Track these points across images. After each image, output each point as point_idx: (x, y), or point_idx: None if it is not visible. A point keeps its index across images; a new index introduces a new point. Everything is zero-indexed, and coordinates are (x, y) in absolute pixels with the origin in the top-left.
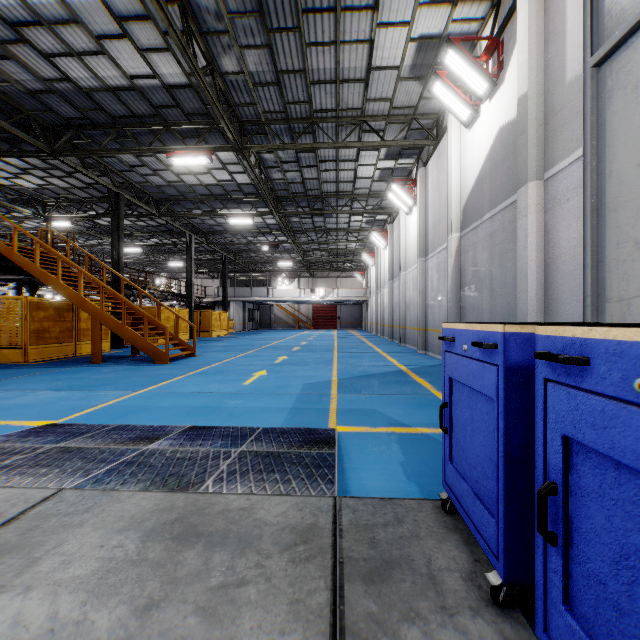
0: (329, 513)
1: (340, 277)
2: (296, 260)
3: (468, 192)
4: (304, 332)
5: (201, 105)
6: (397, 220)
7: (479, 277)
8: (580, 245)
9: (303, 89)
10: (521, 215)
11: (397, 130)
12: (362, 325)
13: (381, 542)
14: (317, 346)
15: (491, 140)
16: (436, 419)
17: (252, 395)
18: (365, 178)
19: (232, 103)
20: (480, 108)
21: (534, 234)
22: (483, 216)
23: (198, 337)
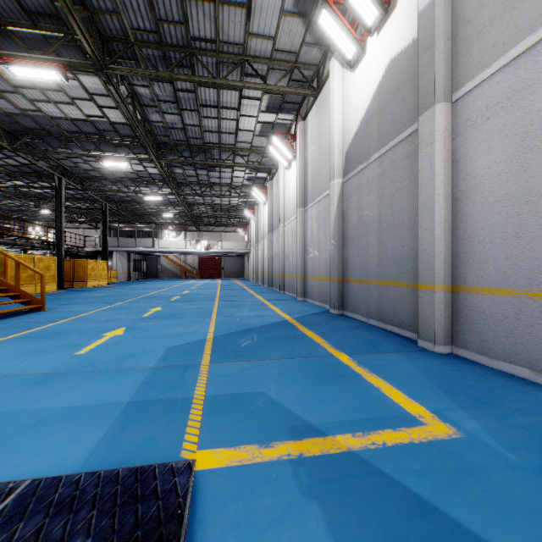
0: None
1: (224, 232)
2: (182, 214)
3: (352, 136)
4: (189, 281)
5: (47, 2)
6: (276, 176)
7: (365, 221)
8: (508, 170)
9: (177, 4)
10: (424, 144)
11: (279, 79)
12: (244, 275)
13: None
14: (199, 295)
15: (380, 75)
16: (356, 407)
17: (75, 376)
18: (247, 131)
19: (89, 7)
20: (366, 46)
21: (442, 164)
22: (370, 157)
23: (71, 287)
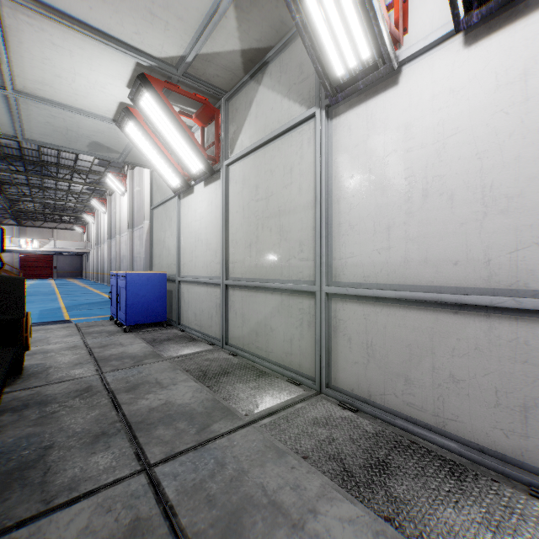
0: (74, 324)
1: (57, 228)
2: None
3: None
4: None
5: None
6: (115, 195)
7: None
8: None
9: None
10: None
11: None
12: (83, 274)
13: (91, 324)
14: (37, 292)
15: None
16: None
17: None
18: (86, 161)
19: None
20: None
21: None
22: None
23: None
